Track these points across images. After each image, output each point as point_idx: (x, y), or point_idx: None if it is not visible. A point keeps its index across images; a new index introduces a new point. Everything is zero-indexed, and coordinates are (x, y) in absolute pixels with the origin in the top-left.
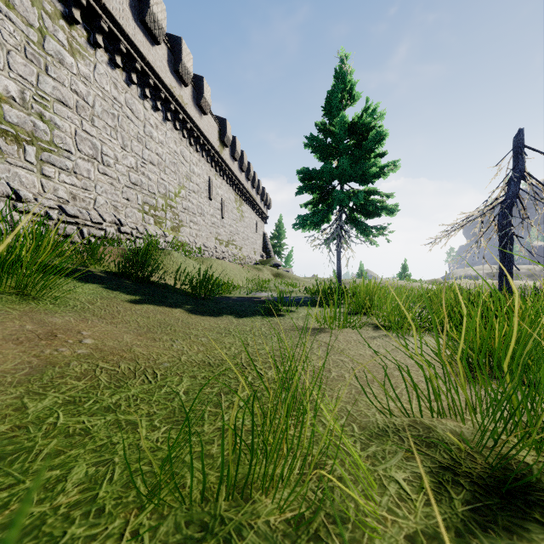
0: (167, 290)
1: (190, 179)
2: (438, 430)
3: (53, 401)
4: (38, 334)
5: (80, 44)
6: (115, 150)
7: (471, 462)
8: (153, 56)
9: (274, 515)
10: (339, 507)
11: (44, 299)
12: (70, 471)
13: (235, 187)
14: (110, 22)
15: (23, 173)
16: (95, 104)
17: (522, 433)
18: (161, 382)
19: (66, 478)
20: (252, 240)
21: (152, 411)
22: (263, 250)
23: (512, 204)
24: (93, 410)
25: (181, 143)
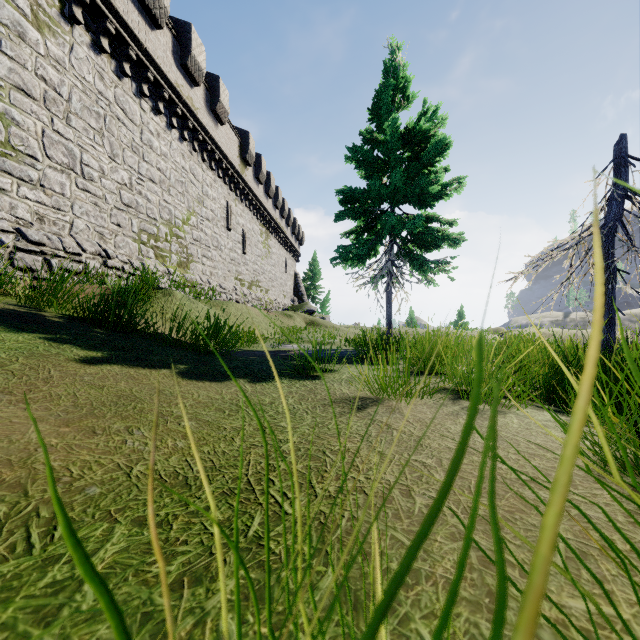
0: (157, 342)
1: (203, 204)
2: None
3: None
4: None
5: (49, 16)
6: (100, 160)
7: None
8: (153, 43)
9: None
10: None
11: None
12: None
13: (259, 216)
14: None
15: None
16: (72, 97)
17: None
18: (58, 543)
19: None
20: (280, 282)
21: None
22: (295, 293)
23: (614, 230)
24: None
25: (191, 157)
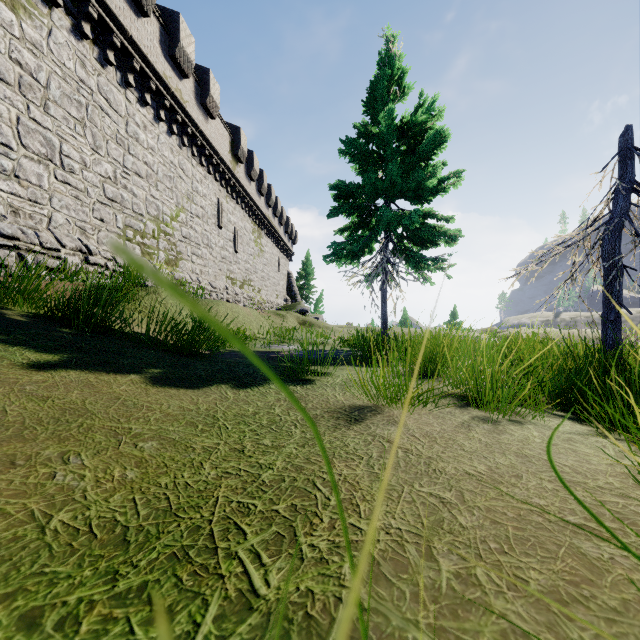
0: (134, 343)
1: (193, 200)
2: None
3: None
4: None
5: None
6: (81, 152)
7: None
8: (138, 31)
9: None
10: None
11: None
12: None
13: (252, 214)
14: None
15: None
16: (50, 84)
17: None
18: None
19: None
20: (273, 281)
21: None
22: (288, 293)
23: (621, 224)
24: None
25: (180, 152)
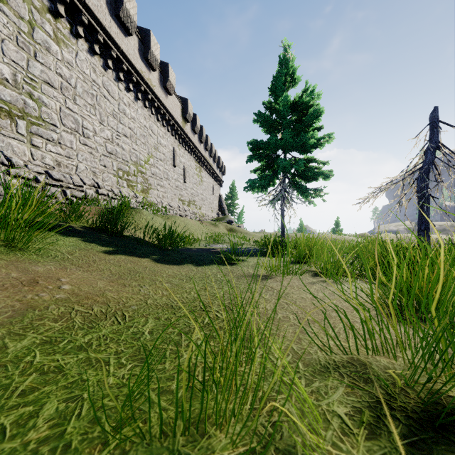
0: (137, 242)
1: (158, 149)
2: (373, 366)
3: (32, 341)
4: (22, 281)
5: (64, 35)
6: (93, 125)
7: (405, 397)
8: (126, 45)
9: (228, 450)
10: (287, 442)
11: (29, 250)
12: (42, 407)
13: (195, 156)
14: (90, 16)
15: (15, 144)
16: (77, 85)
17: (449, 370)
18: (129, 323)
19: (38, 414)
20: (209, 201)
21: (120, 350)
22: (219, 209)
23: (428, 170)
24: (67, 349)
25: (150, 119)
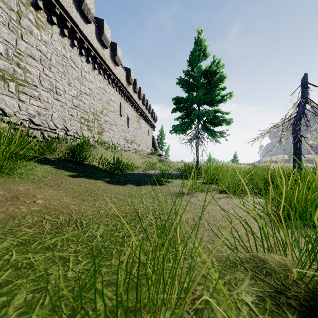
0: (94, 169)
1: (109, 104)
2: (269, 262)
3: (10, 243)
4: (7, 197)
5: (42, 22)
6: (63, 86)
7: (296, 287)
8: (87, 30)
9: None
10: None
11: (14, 175)
12: (13, 297)
13: (135, 109)
14: (61, 9)
15: (7, 99)
16: (52, 58)
17: None
18: (85, 228)
19: (10, 303)
20: (145, 140)
21: (78, 249)
22: (152, 146)
23: (300, 118)
24: (37, 249)
25: (103, 82)
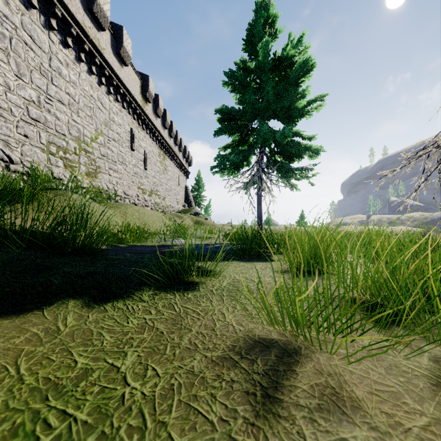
0: (3, 241)
1: (110, 127)
2: None
3: None
4: None
5: None
6: (5, 76)
7: None
8: None
9: None
10: None
11: None
12: None
13: (158, 142)
14: None
15: None
16: None
17: None
18: None
19: None
20: (174, 192)
21: None
22: (185, 201)
23: None
24: None
25: (99, 88)
